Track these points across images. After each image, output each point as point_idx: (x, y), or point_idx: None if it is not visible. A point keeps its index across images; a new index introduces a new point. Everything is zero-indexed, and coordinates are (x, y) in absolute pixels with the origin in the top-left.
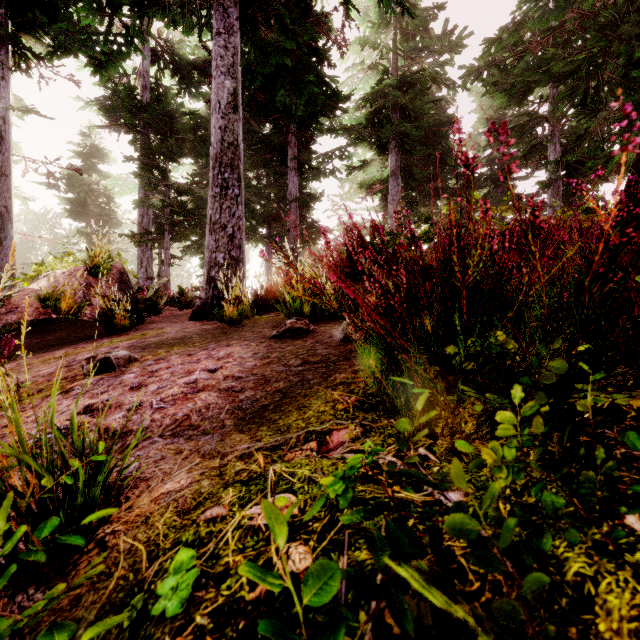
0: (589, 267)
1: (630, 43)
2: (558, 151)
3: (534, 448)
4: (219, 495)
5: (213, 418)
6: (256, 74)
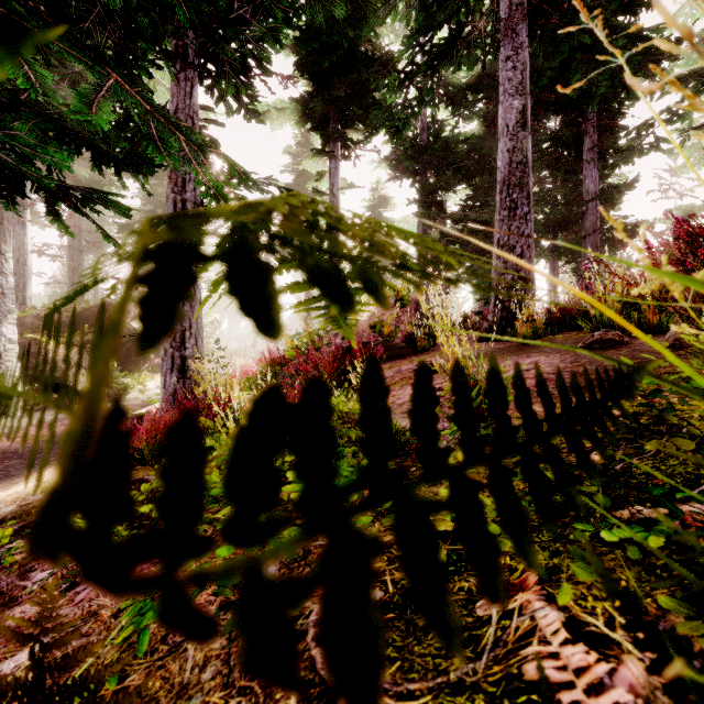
0: None
1: None
2: None
3: None
4: None
5: None
6: (543, 71)
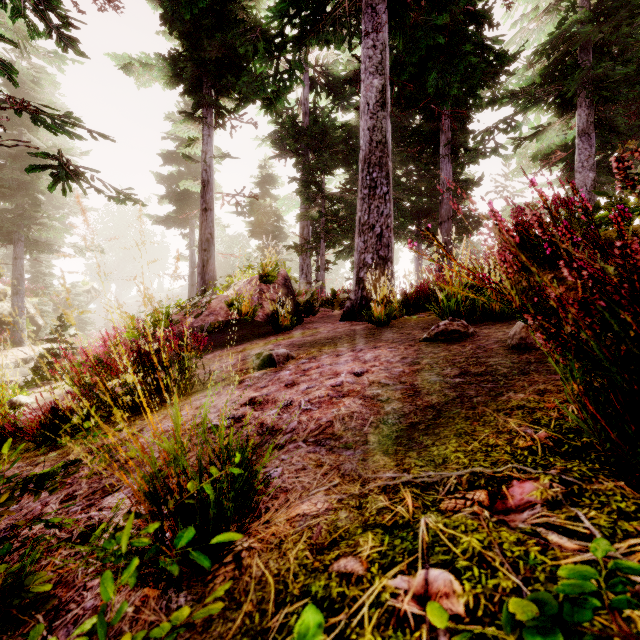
0: None
1: None
2: None
3: None
4: (356, 539)
5: (356, 430)
6: (405, 65)
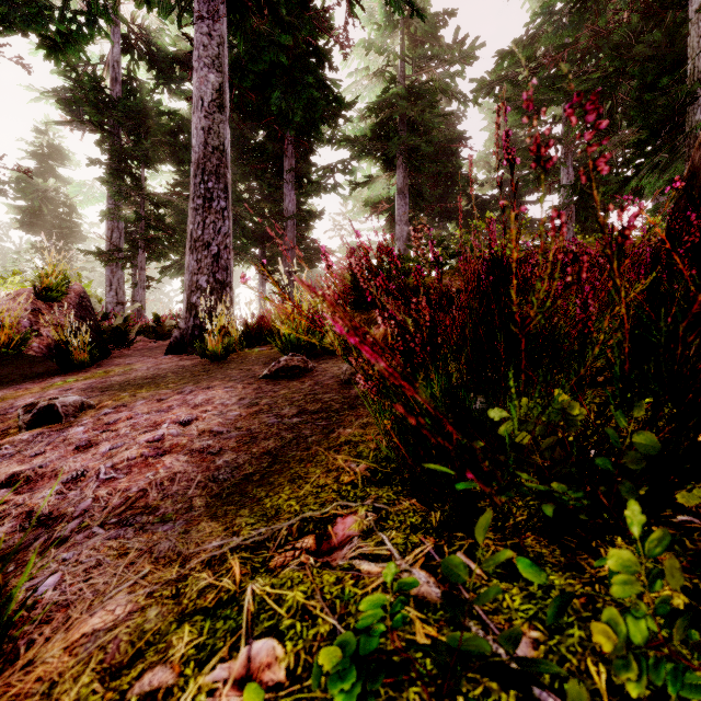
0: (688, 308)
1: (644, 65)
2: (571, 175)
3: (605, 546)
4: (168, 639)
5: (178, 495)
6: (247, 71)
